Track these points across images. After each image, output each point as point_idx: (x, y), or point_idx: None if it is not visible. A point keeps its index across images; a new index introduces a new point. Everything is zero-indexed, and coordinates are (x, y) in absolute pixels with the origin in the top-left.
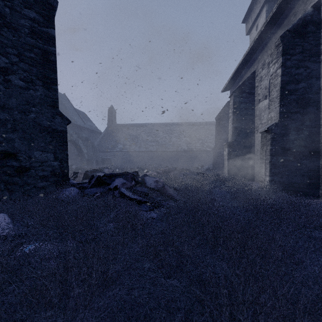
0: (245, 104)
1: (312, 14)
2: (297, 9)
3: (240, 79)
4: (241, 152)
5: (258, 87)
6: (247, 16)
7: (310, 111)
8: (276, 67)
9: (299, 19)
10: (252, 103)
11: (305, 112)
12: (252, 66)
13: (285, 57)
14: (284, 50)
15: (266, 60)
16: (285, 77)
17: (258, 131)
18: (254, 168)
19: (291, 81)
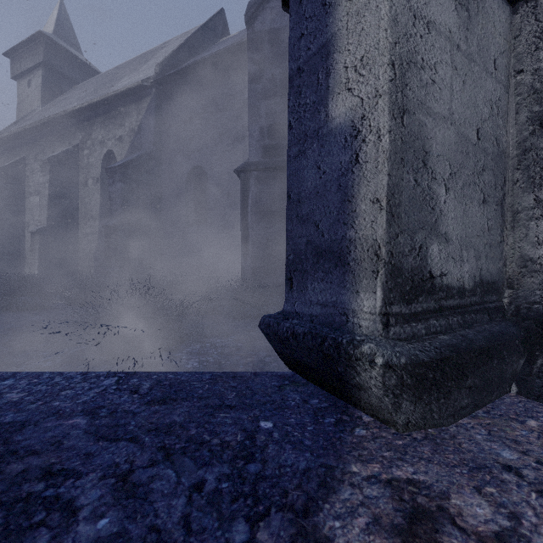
0: (12, 192)
1: (73, 152)
2: (66, 134)
3: (3, 151)
4: (6, 250)
5: (30, 178)
6: (13, 53)
7: (72, 222)
8: (45, 180)
9: (63, 151)
10: (22, 193)
11: (68, 222)
12: (22, 149)
13: (52, 176)
14: (52, 170)
15: (39, 155)
16: (53, 192)
17: (29, 230)
18: (25, 269)
19: (57, 196)
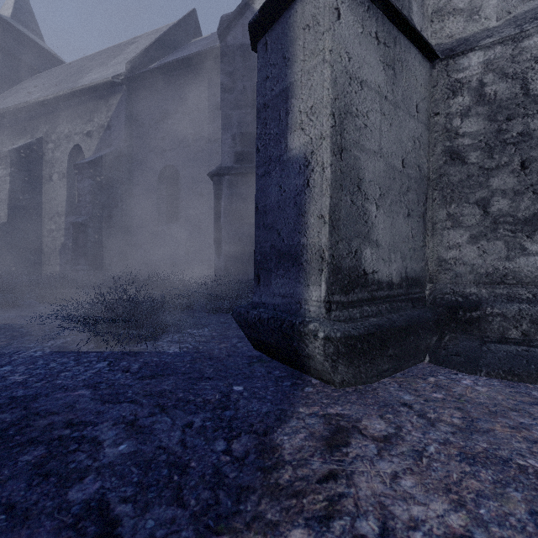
0: None
1: (37, 146)
2: (28, 126)
3: None
4: None
5: None
6: None
7: (35, 218)
8: (5, 173)
9: (26, 144)
10: None
11: (31, 218)
12: None
13: (13, 170)
14: (13, 164)
15: None
16: (14, 186)
17: None
18: None
19: (19, 191)
